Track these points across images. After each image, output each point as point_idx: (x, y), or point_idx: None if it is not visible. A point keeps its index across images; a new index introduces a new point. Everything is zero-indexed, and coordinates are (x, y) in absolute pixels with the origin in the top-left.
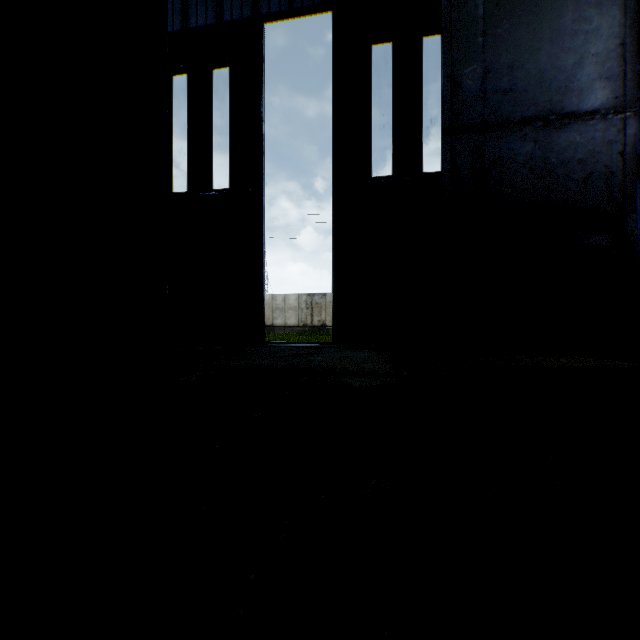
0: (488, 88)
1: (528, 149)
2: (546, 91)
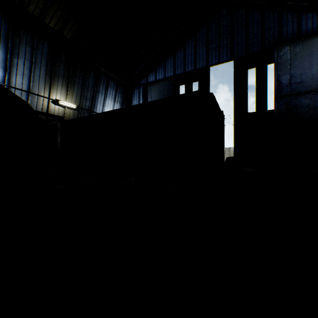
0: (291, 82)
1: (307, 101)
2: (314, 81)
